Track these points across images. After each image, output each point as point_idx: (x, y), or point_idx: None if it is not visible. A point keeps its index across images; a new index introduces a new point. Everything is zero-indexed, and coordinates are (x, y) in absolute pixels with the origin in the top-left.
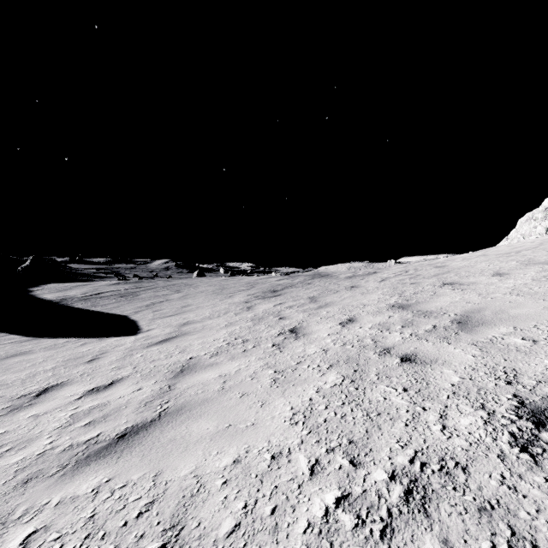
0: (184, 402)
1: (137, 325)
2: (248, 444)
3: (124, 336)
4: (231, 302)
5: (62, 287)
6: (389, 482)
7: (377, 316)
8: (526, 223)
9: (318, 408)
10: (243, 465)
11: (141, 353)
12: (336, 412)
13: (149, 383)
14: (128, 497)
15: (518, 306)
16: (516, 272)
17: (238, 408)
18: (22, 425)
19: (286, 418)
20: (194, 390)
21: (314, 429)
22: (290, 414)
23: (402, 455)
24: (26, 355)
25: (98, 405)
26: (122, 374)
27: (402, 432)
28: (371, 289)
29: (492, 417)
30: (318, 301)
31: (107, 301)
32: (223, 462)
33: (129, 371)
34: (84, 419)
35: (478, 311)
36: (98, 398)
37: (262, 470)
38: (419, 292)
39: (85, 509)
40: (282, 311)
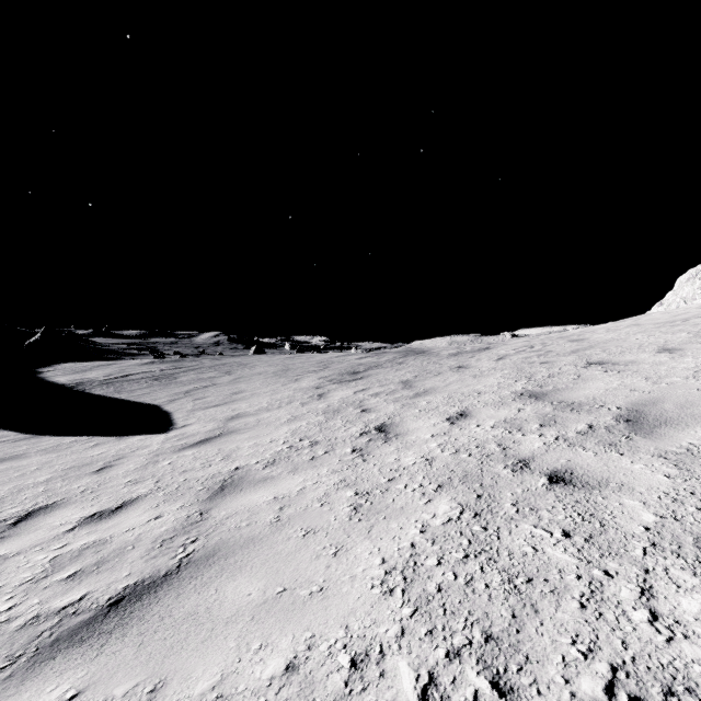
0: (219, 543)
1: (170, 419)
2: (312, 632)
3: (151, 435)
4: (297, 388)
5: (80, 367)
6: None
7: (500, 409)
8: (688, 283)
9: (425, 562)
10: (302, 677)
11: (170, 459)
12: (455, 572)
13: (173, 507)
14: None
15: None
16: (693, 347)
17: (299, 556)
18: None
19: (374, 580)
20: (236, 522)
21: (422, 605)
22: (381, 573)
23: (589, 674)
24: (17, 461)
25: (95, 542)
26: (139, 492)
27: (577, 622)
28: (486, 371)
29: None
30: (414, 387)
31: (136, 386)
32: (269, 669)
33: (149, 486)
34: (68, 568)
35: (652, 403)
36: (97, 530)
37: (334, 692)
38: (556, 375)
39: None
40: (365, 400)
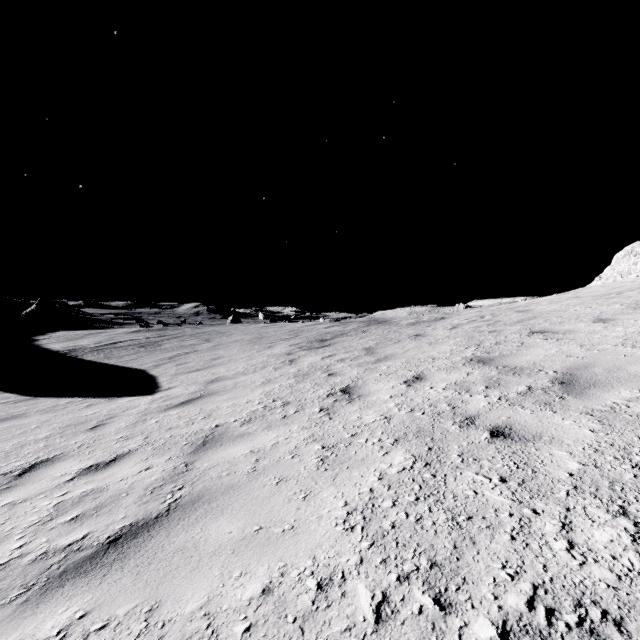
0: (202, 490)
1: (156, 382)
2: (285, 562)
3: (139, 396)
4: (270, 354)
5: (72, 335)
6: None
7: (451, 373)
8: (624, 259)
9: (382, 504)
10: (276, 598)
11: (157, 418)
12: (407, 512)
13: (161, 459)
14: None
15: (638, 362)
16: (624, 318)
17: (273, 500)
18: None
19: (338, 519)
20: (217, 472)
21: (378, 539)
22: (344, 514)
23: (514, 591)
24: (18, 420)
25: (93, 490)
26: (130, 447)
27: (507, 551)
28: (440, 339)
29: None
30: (375, 353)
31: (123, 353)
32: (248, 592)
33: (139, 442)
34: (70, 512)
35: (584, 367)
36: (94, 480)
37: (303, 609)
38: (502, 342)
39: None
40: (331, 365)
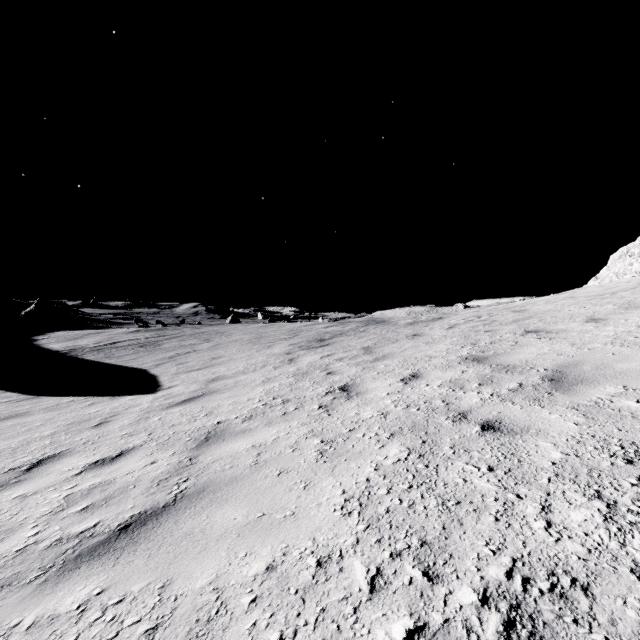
0: (207, 481)
1: (157, 381)
2: (287, 543)
3: (141, 395)
4: (270, 353)
5: (71, 335)
6: (480, 607)
7: (447, 371)
8: (619, 260)
9: (377, 492)
10: (279, 574)
11: (159, 415)
12: (401, 498)
13: (166, 454)
14: (123, 620)
15: (625, 360)
16: (615, 317)
17: (275, 490)
18: (4, 508)
19: (336, 505)
20: (221, 465)
21: (373, 522)
22: (342, 501)
23: (495, 564)
24: (22, 418)
25: (101, 483)
26: (134, 443)
27: (491, 530)
28: (437, 338)
29: (614, 511)
30: (373, 353)
31: (123, 352)
32: (253, 569)
33: (143, 438)
34: (81, 503)
35: (574, 365)
36: (101, 474)
37: (304, 583)
38: (497, 341)
39: (65, 635)
40: (330, 364)
